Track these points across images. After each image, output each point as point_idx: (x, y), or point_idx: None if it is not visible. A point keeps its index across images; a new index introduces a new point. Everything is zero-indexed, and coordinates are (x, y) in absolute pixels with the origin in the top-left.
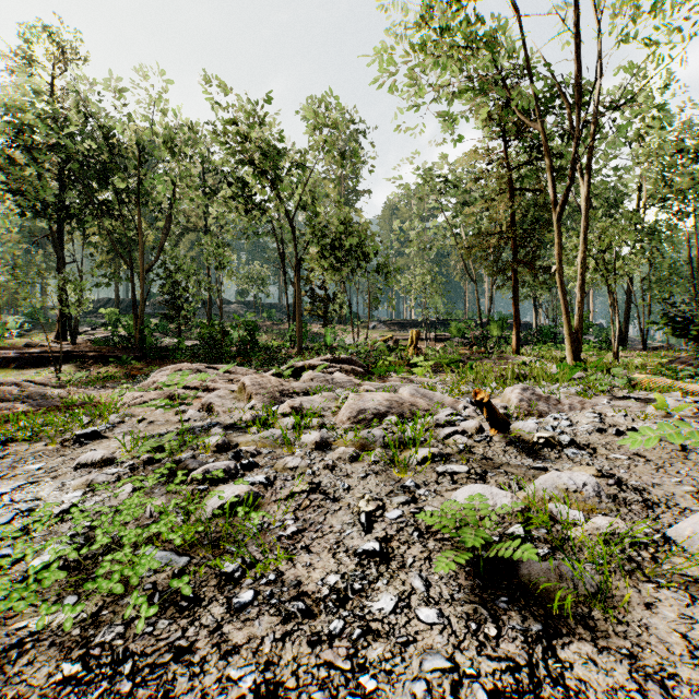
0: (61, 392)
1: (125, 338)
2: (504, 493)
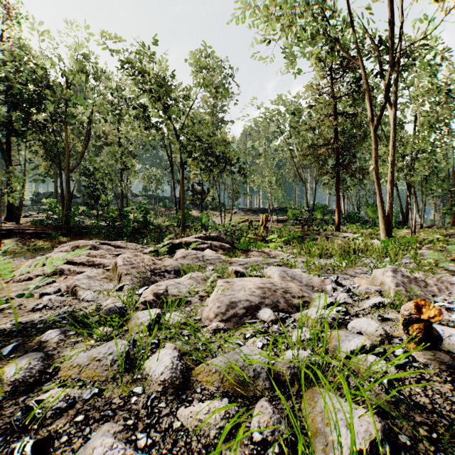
0: None
1: (55, 219)
2: None
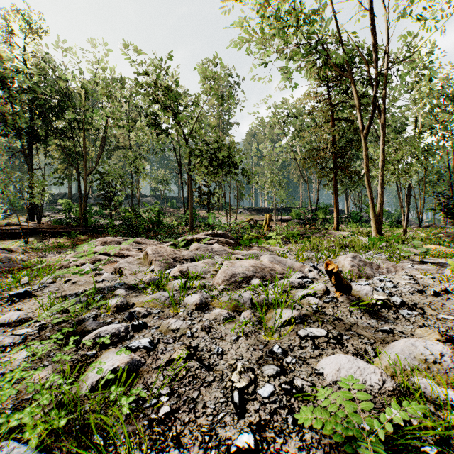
0: (23, 257)
1: (73, 219)
2: (371, 368)
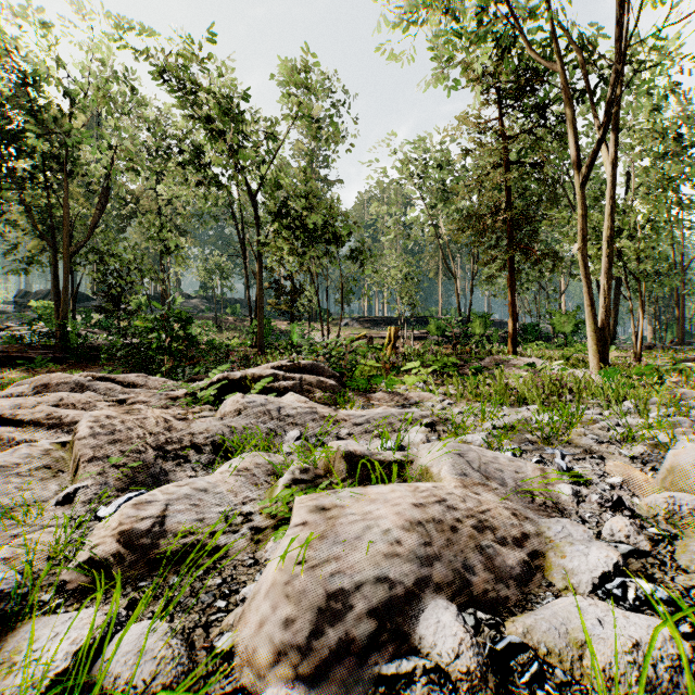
0: None
1: (44, 334)
2: None
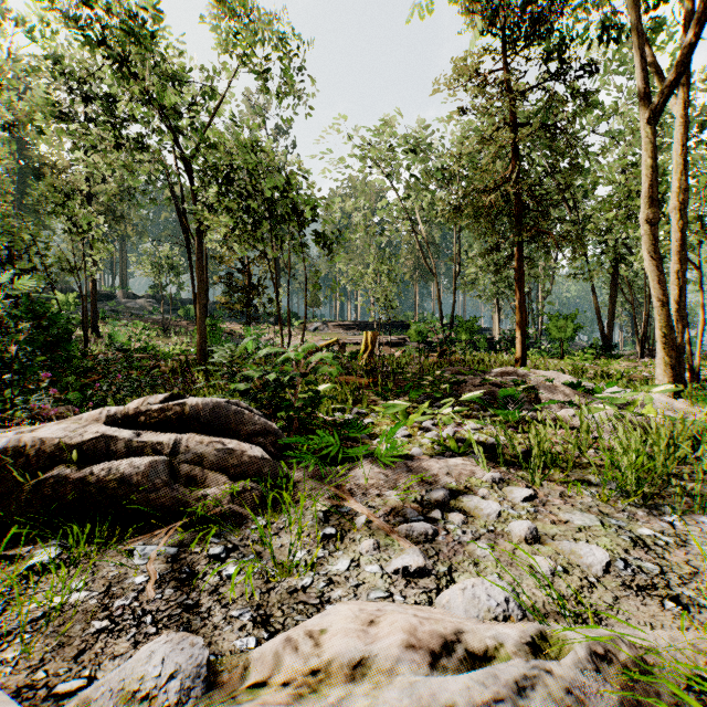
0: None
1: None
2: None
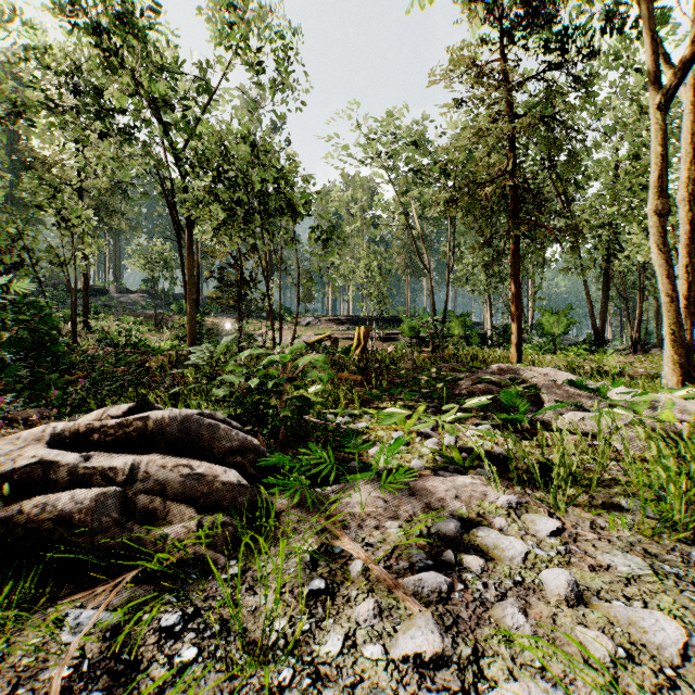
0: None
1: None
2: None
